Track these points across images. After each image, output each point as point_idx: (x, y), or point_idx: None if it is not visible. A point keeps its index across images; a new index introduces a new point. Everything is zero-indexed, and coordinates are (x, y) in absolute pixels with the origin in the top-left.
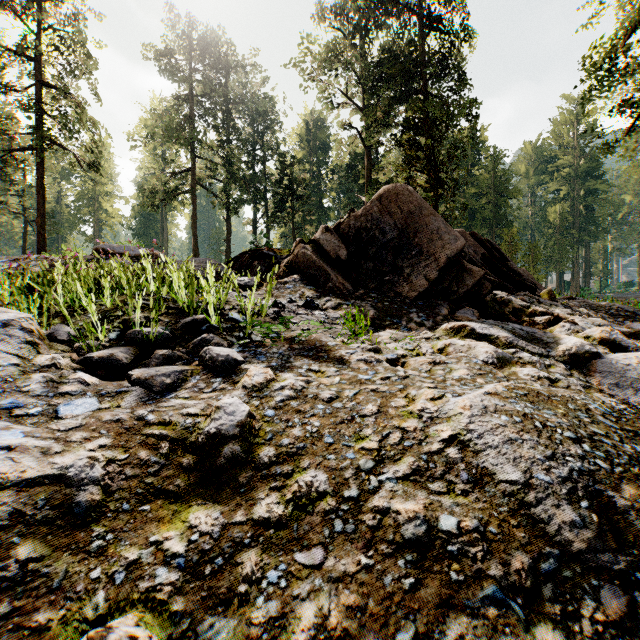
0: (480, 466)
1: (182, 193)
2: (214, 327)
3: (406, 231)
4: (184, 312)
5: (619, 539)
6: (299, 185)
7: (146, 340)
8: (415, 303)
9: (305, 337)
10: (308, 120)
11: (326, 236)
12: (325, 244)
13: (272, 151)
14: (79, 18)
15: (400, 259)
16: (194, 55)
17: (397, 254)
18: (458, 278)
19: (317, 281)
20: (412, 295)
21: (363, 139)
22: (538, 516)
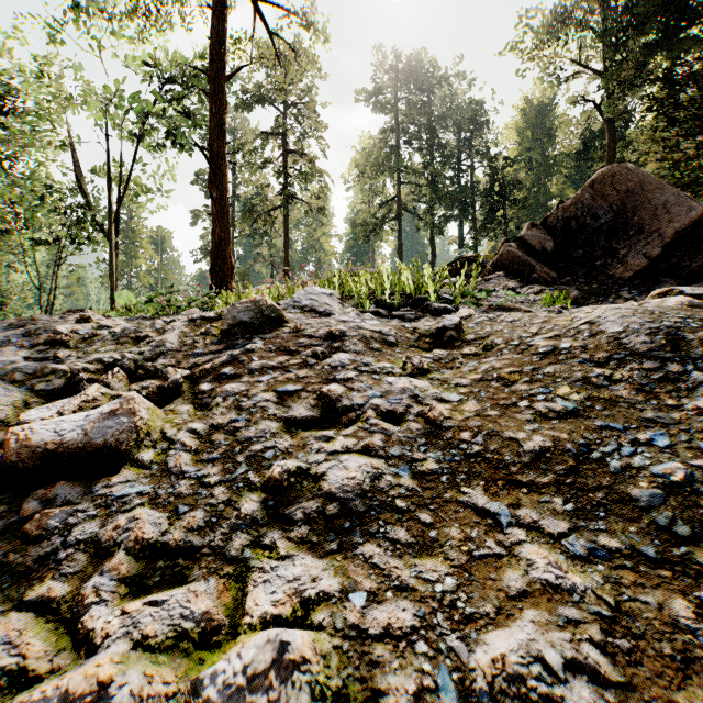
0: (598, 330)
1: (389, 221)
2: (432, 302)
3: (623, 212)
4: (411, 296)
5: (675, 349)
6: (513, 188)
7: (393, 306)
8: (629, 283)
9: (502, 304)
10: (525, 109)
11: (531, 232)
12: (530, 239)
13: (480, 157)
14: (311, 90)
15: (615, 242)
16: (400, 84)
17: (611, 237)
18: (692, 252)
19: (521, 275)
20: (626, 275)
21: (600, 113)
22: (623, 342)
